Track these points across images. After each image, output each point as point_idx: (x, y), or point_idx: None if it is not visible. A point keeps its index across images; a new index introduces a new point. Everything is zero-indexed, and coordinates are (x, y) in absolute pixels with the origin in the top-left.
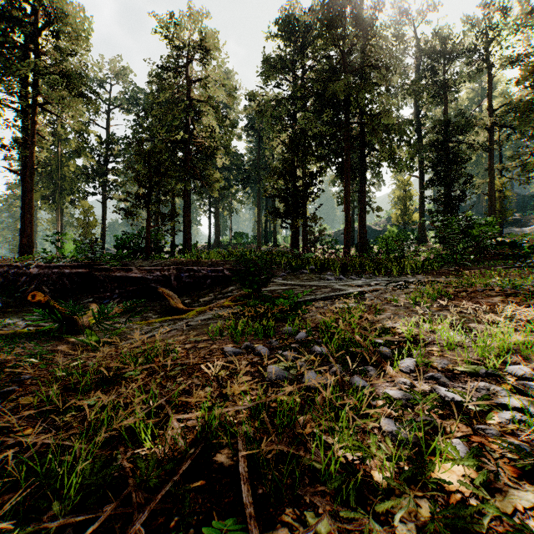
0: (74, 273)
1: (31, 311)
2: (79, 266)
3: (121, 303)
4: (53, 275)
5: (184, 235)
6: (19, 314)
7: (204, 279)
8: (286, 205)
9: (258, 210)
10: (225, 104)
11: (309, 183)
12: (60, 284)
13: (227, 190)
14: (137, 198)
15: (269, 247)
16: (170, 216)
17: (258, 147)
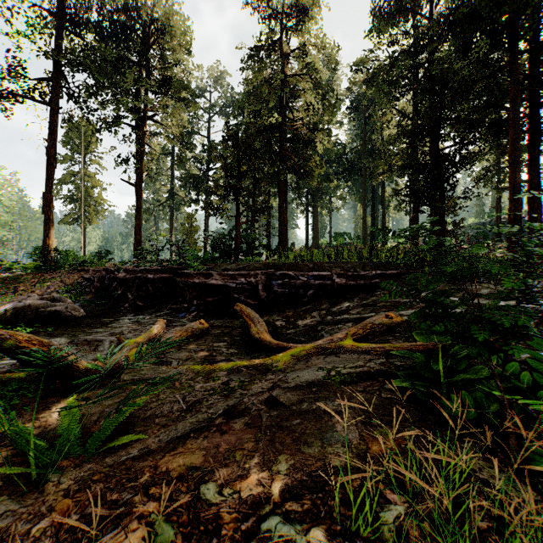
0: (157, 278)
1: (97, 325)
2: (163, 270)
3: (197, 318)
4: (138, 281)
5: (279, 235)
6: (79, 330)
7: (302, 290)
8: (426, 177)
9: (363, 205)
10: (324, 90)
11: (464, 139)
12: (144, 290)
13: (327, 182)
14: (224, 191)
15: (376, 248)
16: (262, 209)
17: (363, 130)
